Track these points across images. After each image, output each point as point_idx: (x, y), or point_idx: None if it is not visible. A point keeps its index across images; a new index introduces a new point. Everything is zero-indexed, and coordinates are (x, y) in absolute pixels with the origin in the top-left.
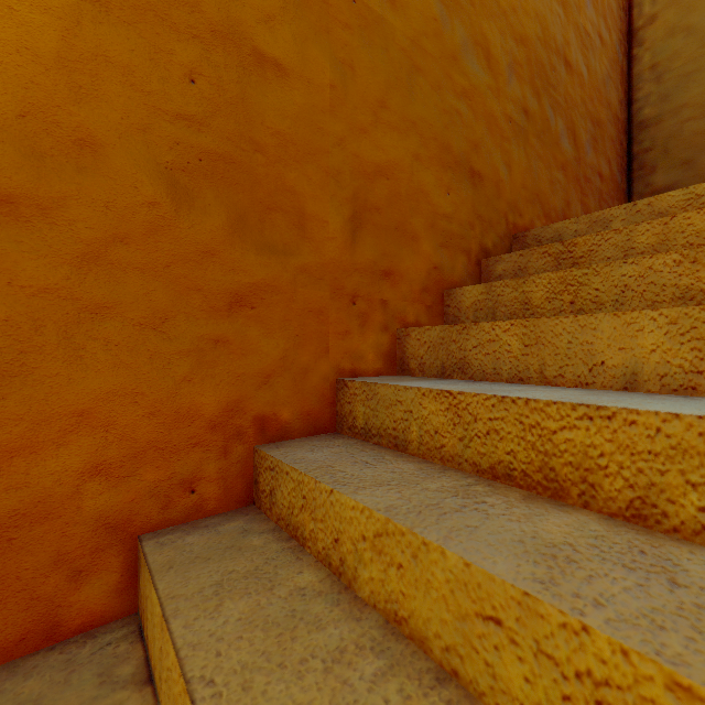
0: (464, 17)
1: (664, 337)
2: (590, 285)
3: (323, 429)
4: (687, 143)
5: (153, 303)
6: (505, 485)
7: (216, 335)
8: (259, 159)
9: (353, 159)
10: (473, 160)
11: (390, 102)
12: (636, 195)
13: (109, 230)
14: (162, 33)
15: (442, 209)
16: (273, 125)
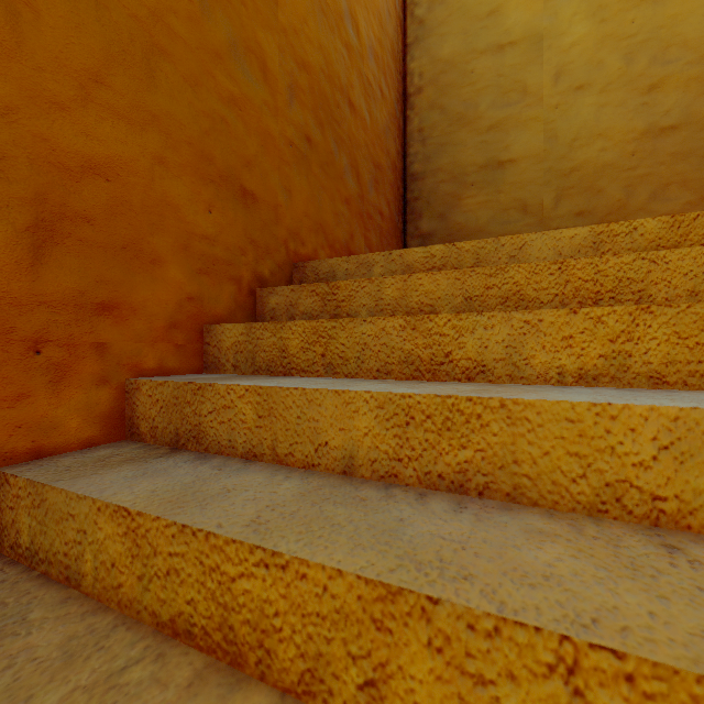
0: (233, 13)
1: (375, 421)
2: (338, 339)
3: None
4: (442, 200)
5: None
6: (184, 646)
7: None
8: None
9: (35, 141)
10: (245, 177)
11: (113, 80)
12: (409, 235)
13: None
14: None
15: (201, 229)
16: None
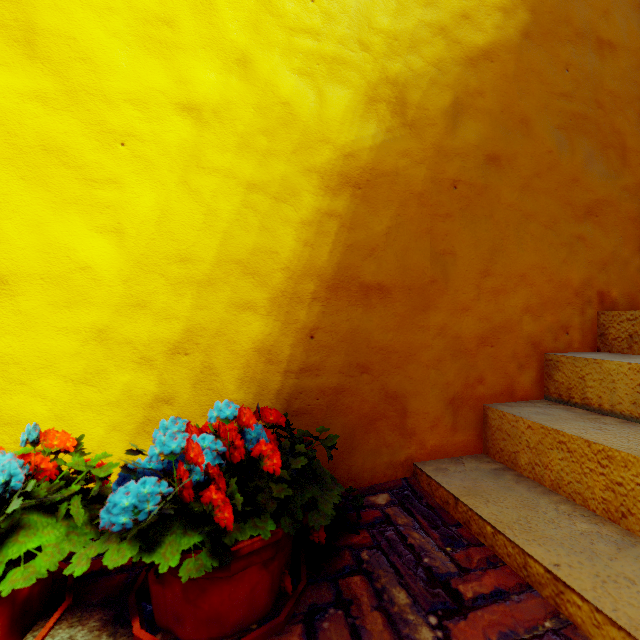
0: None
1: None
2: None
3: (636, 308)
4: None
5: (549, 213)
6: None
7: (577, 234)
8: (599, 113)
9: None
10: None
11: None
12: None
13: (532, 170)
14: (553, 46)
15: None
16: (607, 87)
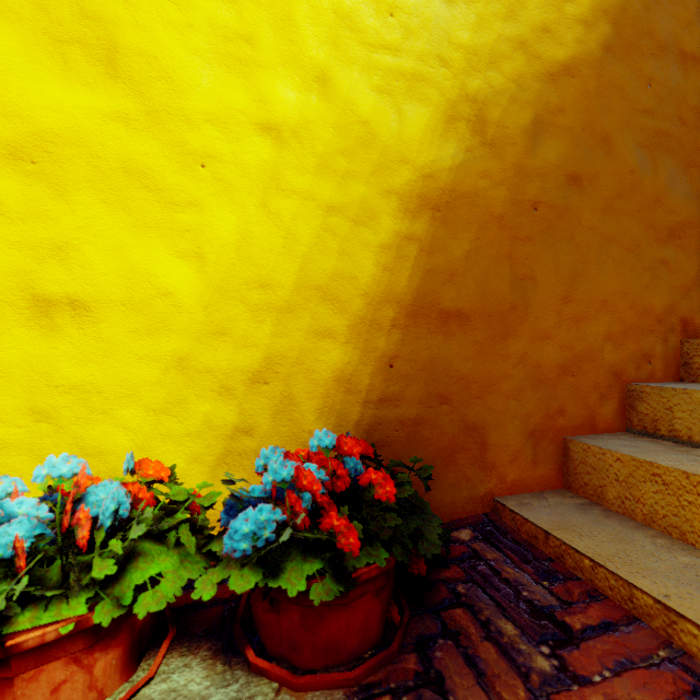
0: None
1: None
2: None
3: None
4: None
5: (631, 236)
6: None
7: (660, 258)
8: (682, 130)
9: None
10: None
11: None
12: None
13: (613, 191)
14: (635, 59)
15: None
16: (690, 103)
